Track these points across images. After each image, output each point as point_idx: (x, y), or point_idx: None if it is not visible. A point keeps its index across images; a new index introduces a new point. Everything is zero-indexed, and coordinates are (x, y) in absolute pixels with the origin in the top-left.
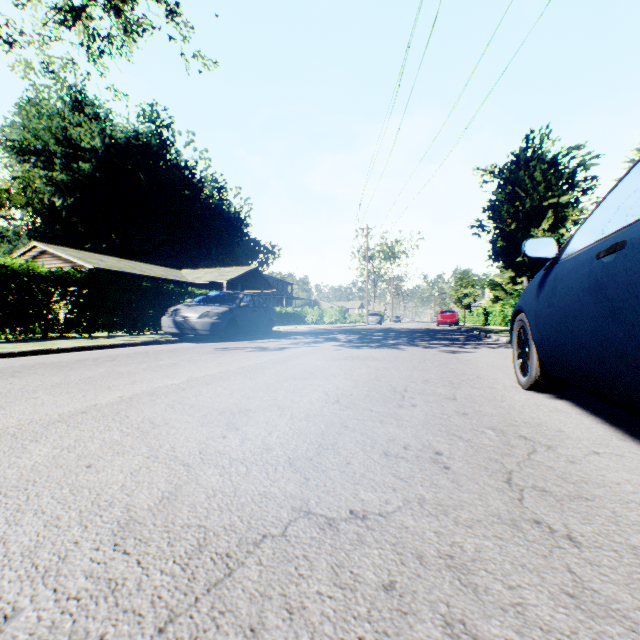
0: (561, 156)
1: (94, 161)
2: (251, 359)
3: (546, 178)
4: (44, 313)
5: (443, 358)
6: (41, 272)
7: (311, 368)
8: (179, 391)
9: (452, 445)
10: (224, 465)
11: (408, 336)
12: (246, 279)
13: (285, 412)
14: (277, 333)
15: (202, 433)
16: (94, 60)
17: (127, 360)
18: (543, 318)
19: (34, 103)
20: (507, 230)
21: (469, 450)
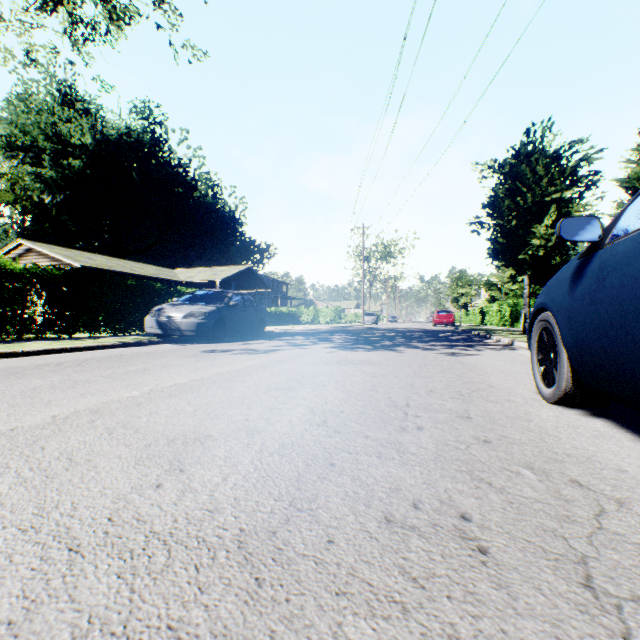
0: (563, 150)
1: (84, 158)
2: (233, 363)
3: (548, 173)
4: (18, 313)
5: (445, 362)
6: (14, 269)
7: (298, 375)
8: (132, 407)
9: (482, 500)
10: (135, 549)
11: (405, 337)
12: (240, 278)
13: (255, 440)
14: (270, 333)
15: (130, 479)
16: (78, 49)
17: (94, 365)
18: (582, 318)
19: (23, 98)
20: (508, 227)
21: (508, 510)
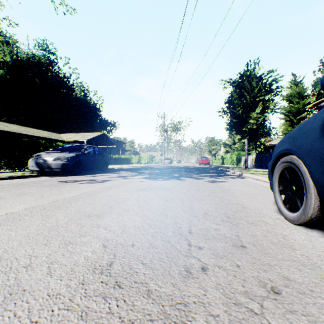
0: (264, 75)
1: (6, 69)
2: (73, 191)
3: (257, 86)
4: None
5: (210, 187)
6: None
7: (113, 200)
8: None
9: None
10: None
11: (185, 171)
12: (98, 139)
13: (0, 318)
14: (111, 169)
15: None
16: None
17: None
18: None
19: None
20: (237, 113)
21: None
